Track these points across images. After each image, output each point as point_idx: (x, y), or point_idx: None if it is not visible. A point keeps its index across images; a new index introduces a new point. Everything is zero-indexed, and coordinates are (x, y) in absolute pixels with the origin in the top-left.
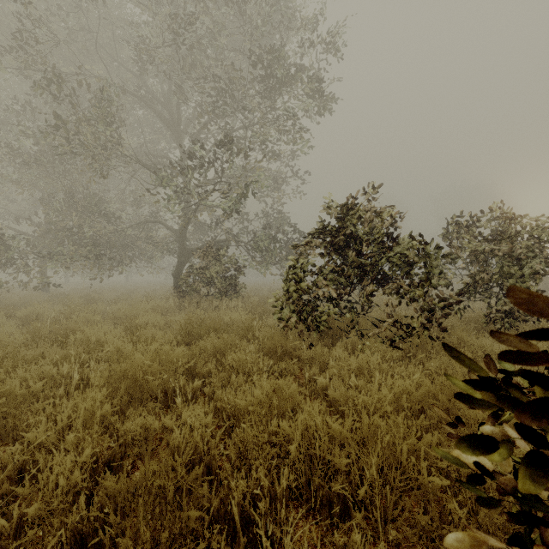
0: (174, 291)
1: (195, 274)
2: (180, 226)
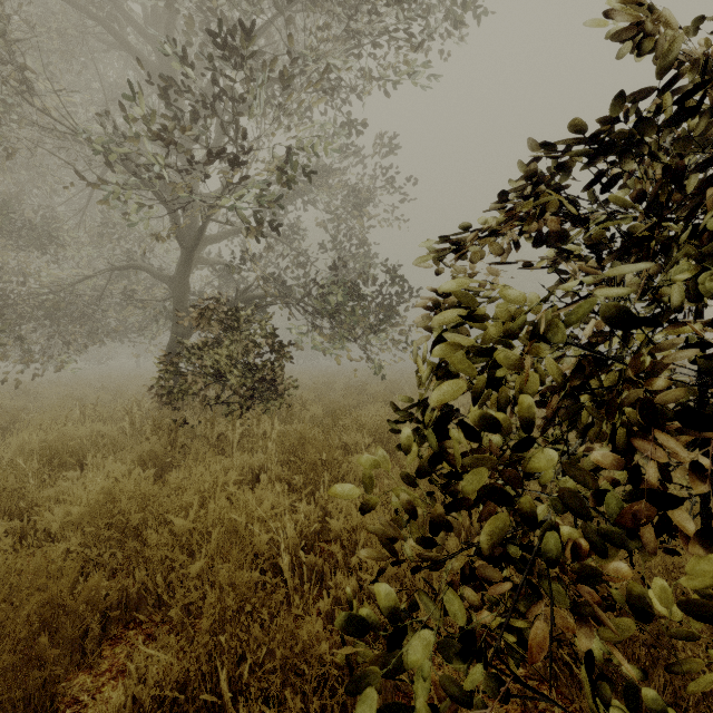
0: (149, 393)
1: (188, 360)
2: (177, 268)
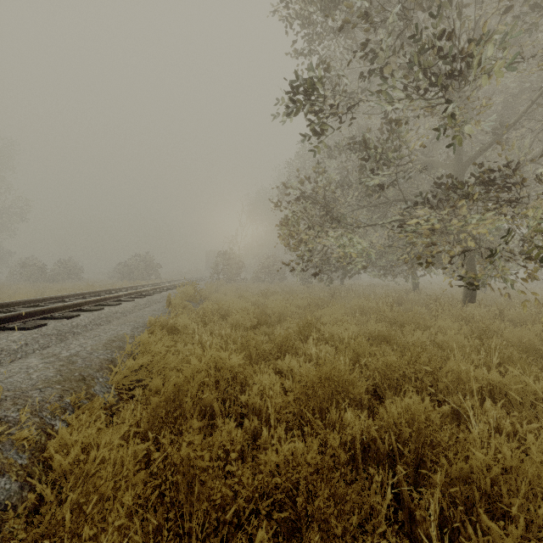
0: None
1: None
2: None
